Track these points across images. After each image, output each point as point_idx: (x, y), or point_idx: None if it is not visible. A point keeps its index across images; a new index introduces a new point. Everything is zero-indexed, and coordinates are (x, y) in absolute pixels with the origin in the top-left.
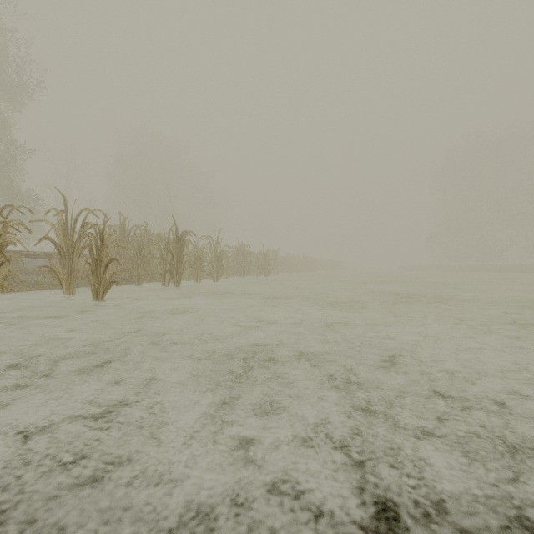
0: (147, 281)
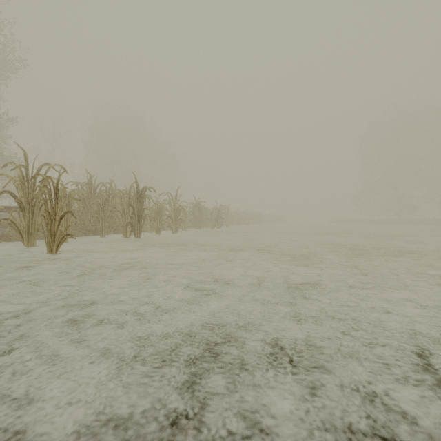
0: (112, 233)
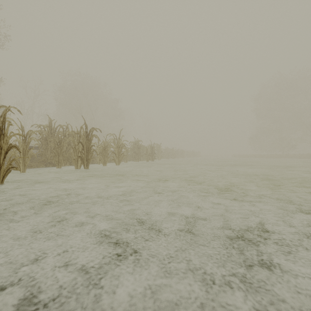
0: (68, 165)
